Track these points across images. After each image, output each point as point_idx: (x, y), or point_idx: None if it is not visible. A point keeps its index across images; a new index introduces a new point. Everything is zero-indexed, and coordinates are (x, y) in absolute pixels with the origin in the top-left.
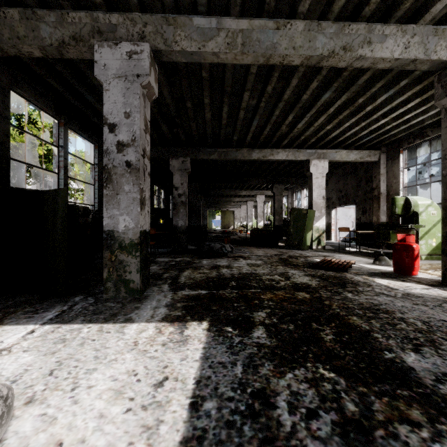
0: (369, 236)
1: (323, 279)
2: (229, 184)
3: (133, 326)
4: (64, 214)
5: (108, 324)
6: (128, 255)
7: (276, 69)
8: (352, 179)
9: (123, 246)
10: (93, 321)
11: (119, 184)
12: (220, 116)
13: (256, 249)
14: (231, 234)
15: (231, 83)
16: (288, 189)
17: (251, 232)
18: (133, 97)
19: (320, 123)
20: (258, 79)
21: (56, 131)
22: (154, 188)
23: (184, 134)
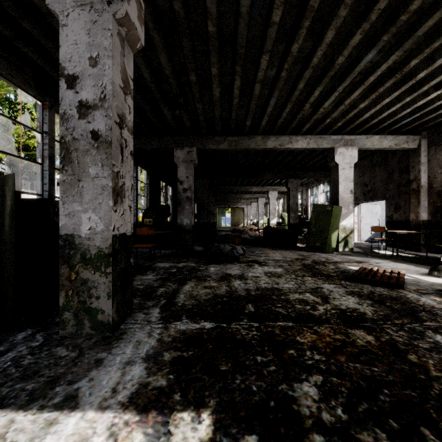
0: (405, 237)
1: (378, 302)
2: (239, 180)
3: (68, 423)
4: (12, 211)
5: (27, 413)
6: (95, 272)
7: (307, 14)
8: (381, 170)
9: (87, 258)
10: (7, 402)
11: (81, 166)
12: (230, 94)
13: (272, 251)
14: (241, 232)
15: (245, 42)
16: (303, 185)
17: (265, 231)
18: (102, 34)
19: (351, 101)
20: (280, 36)
21: (40, 115)
22: (160, 184)
23: (190, 120)
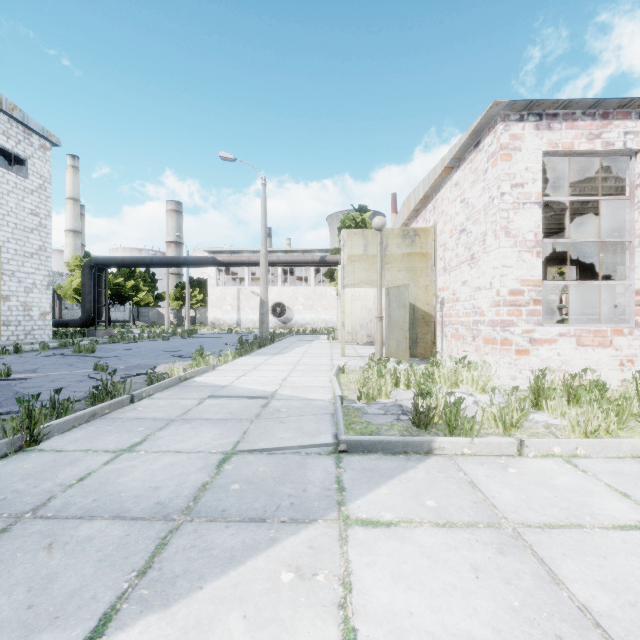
0: None
1: None
2: None
3: None
4: None
5: None
6: None
7: None
8: None
9: None
10: None
11: None
12: None
13: None
14: None
15: None
16: None
17: None
18: None
19: None
20: None
21: None
22: None
23: None
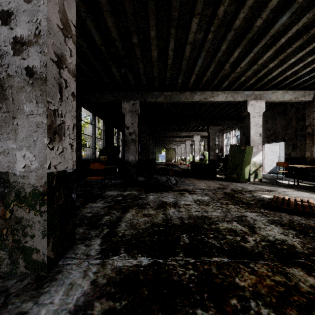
0: (302, 170)
1: (301, 232)
2: (172, 127)
3: None
4: None
5: None
6: (30, 211)
7: None
8: (281, 119)
9: (22, 196)
10: None
11: (15, 103)
12: (166, 55)
13: (198, 181)
14: (174, 166)
15: (179, 5)
16: (219, 131)
17: (192, 165)
18: None
19: (263, 62)
20: (208, 0)
21: None
22: (113, 130)
23: (134, 78)
